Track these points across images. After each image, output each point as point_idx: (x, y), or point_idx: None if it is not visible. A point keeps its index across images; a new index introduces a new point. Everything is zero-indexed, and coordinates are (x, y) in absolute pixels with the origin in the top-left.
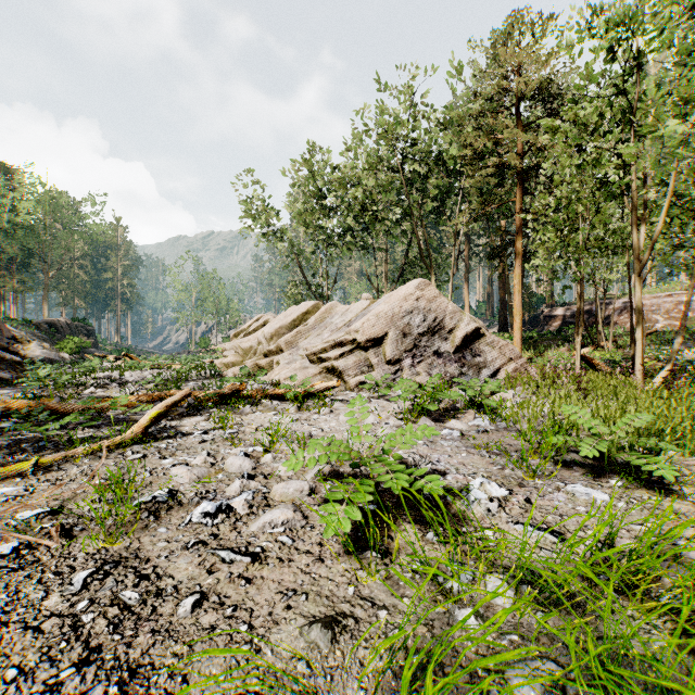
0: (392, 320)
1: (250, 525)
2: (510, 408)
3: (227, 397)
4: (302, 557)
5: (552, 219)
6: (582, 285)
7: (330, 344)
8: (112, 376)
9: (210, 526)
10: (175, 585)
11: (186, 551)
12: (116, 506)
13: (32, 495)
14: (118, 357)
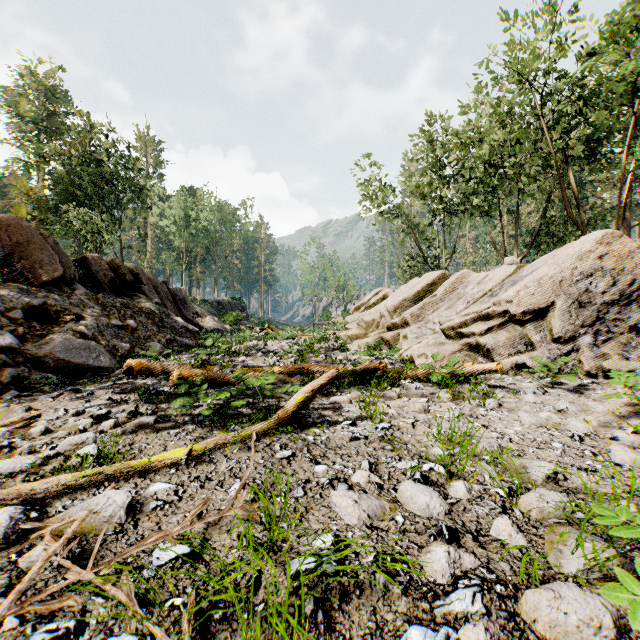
0: (561, 286)
1: None
2: None
3: (363, 375)
4: None
5: None
6: None
7: (471, 317)
8: (258, 345)
9: None
10: None
11: None
12: (267, 562)
13: (178, 504)
14: (262, 328)
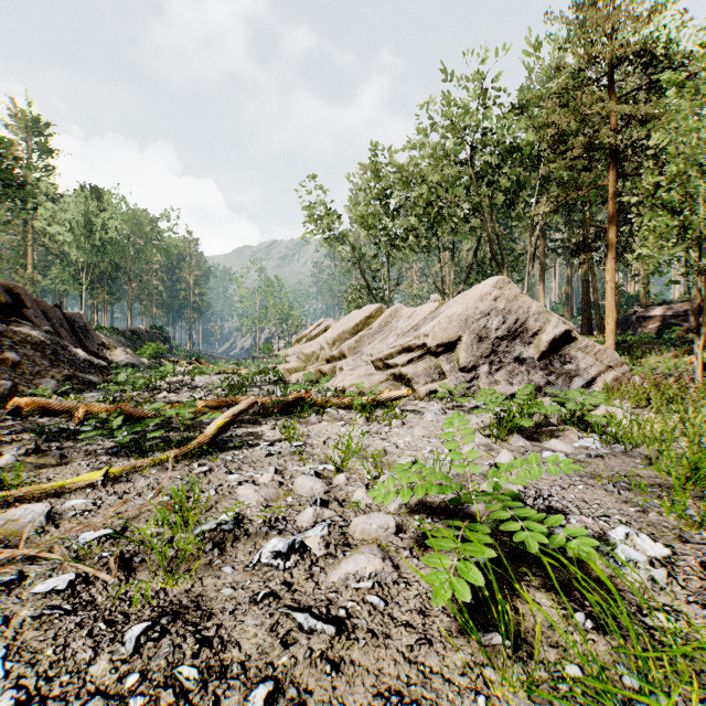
0: (466, 323)
1: (329, 572)
2: (629, 428)
3: (292, 405)
4: (401, 632)
5: (664, 200)
6: (704, 277)
7: (397, 350)
8: (184, 380)
9: (281, 569)
10: (242, 661)
11: (254, 605)
12: (179, 532)
13: (98, 510)
14: (190, 362)
